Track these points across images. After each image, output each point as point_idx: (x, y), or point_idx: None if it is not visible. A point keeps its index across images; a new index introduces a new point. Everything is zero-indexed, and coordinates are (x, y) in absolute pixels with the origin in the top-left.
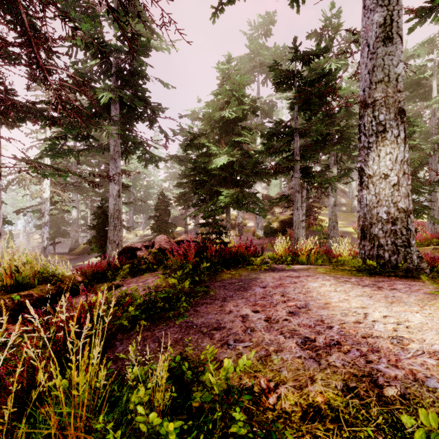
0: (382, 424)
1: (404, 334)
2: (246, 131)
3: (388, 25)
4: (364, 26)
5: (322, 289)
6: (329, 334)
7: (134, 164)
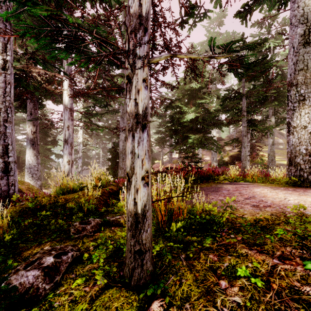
0: (284, 220)
1: (302, 202)
2: (206, 95)
3: (307, 35)
4: (291, 35)
5: (262, 191)
6: (265, 203)
7: None
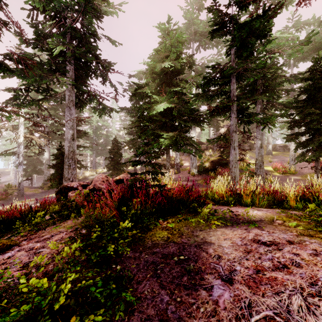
0: None
1: None
2: (184, 82)
3: None
4: None
5: None
6: None
7: (96, 118)
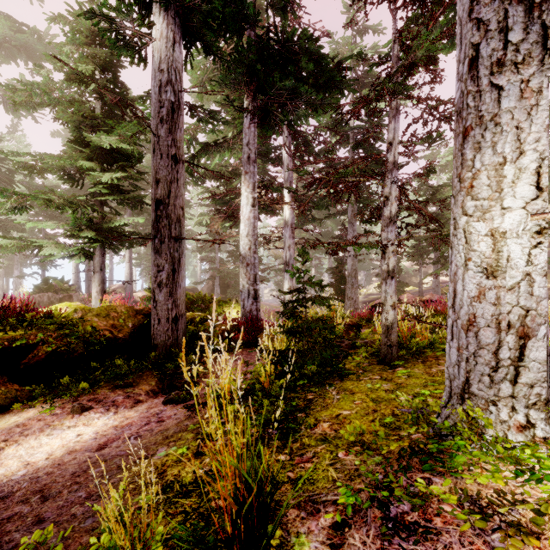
0: None
1: None
2: None
3: None
4: None
5: None
6: None
7: None
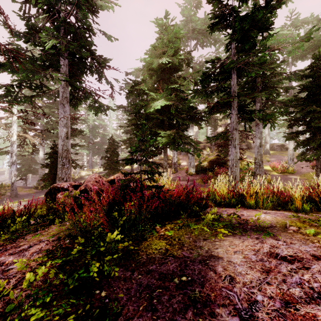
0: None
1: None
2: (181, 80)
3: None
4: None
5: None
6: None
7: (93, 117)
